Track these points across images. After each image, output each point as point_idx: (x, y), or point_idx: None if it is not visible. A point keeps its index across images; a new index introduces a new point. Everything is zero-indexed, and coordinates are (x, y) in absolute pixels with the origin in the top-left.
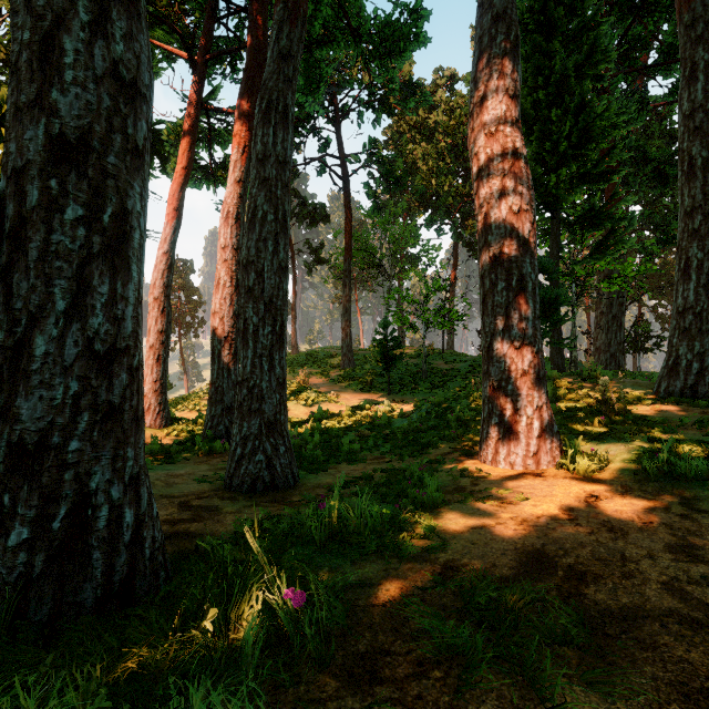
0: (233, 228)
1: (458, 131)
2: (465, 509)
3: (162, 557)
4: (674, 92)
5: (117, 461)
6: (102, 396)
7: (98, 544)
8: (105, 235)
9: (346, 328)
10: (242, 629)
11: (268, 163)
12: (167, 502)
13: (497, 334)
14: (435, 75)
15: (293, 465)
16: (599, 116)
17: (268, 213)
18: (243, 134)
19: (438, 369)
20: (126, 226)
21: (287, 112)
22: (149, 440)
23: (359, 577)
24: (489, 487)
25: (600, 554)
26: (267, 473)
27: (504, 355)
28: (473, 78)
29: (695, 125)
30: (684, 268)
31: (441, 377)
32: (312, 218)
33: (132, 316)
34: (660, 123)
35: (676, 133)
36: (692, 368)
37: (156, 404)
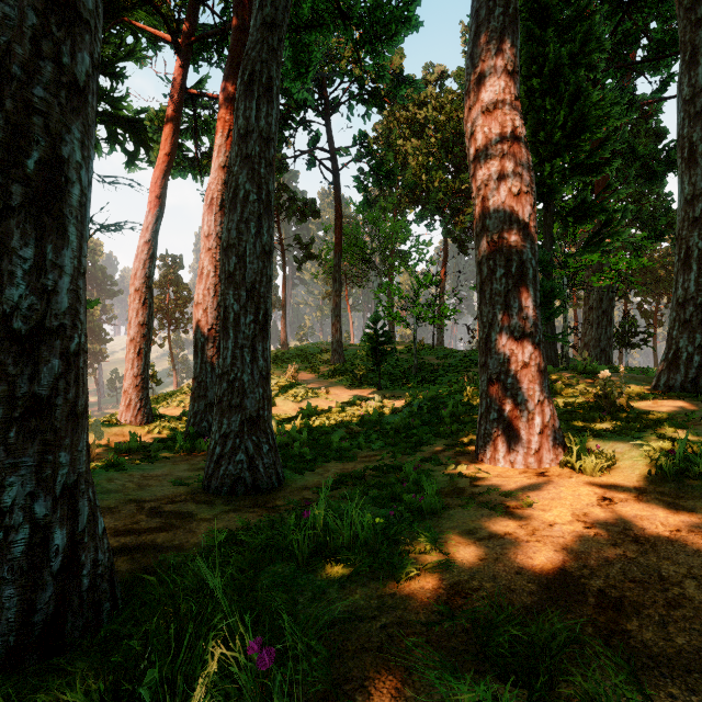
0: (217, 216)
1: (448, 127)
2: (468, 515)
3: (107, 584)
4: (662, 89)
5: (45, 468)
6: (23, 386)
7: (11, 576)
8: (30, 185)
9: (336, 323)
10: (191, 696)
11: (251, 139)
12: (136, 507)
13: (496, 323)
14: (425, 72)
15: (277, 465)
16: (594, 105)
17: (251, 192)
18: (227, 117)
19: (428, 364)
20: (60, 177)
21: (271, 85)
22: (128, 437)
23: (348, 607)
24: (490, 489)
25: (633, 573)
26: (249, 474)
27: (503, 346)
28: (469, 53)
29: (696, 110)
30: (684, 258)
31: (432, 372)
32: (302, 213)
33: (69, 289)
34: (647, 121)
35: (662, 131)
36: (693, 361)
37: (137, 400)
